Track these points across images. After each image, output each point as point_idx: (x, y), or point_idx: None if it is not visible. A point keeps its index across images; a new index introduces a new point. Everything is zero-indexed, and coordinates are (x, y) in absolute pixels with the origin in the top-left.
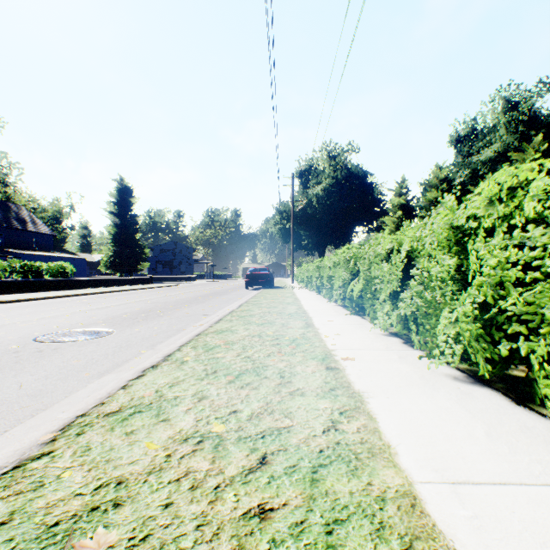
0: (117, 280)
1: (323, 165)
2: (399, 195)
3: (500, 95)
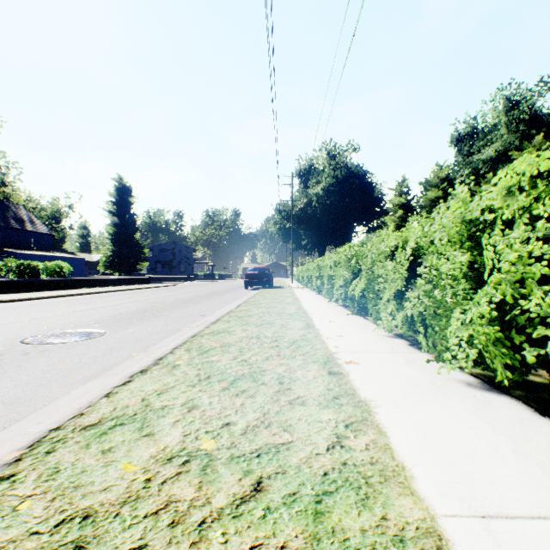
0: (115, 280)
1: (323, 164)
2: (399, 194)
3: (501, 94)
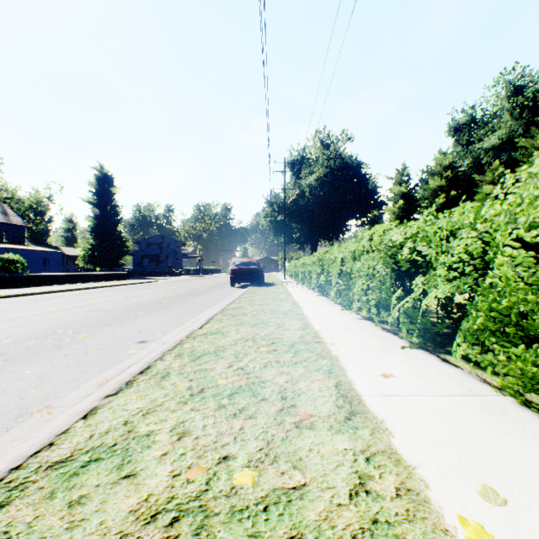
0: (83, 276)
1: (316, 154)
2: (399, 183)
3: (504, 79)
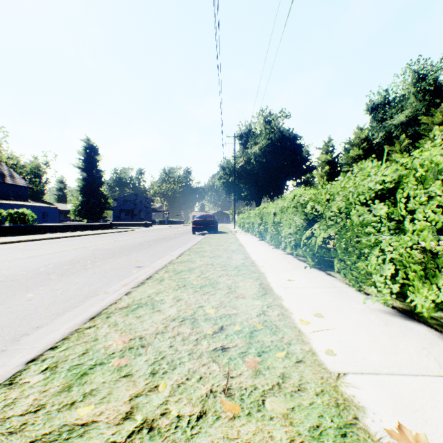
0: (78, 226)
1: (260, 128)
2: (325, 153)
3: (410, 69)
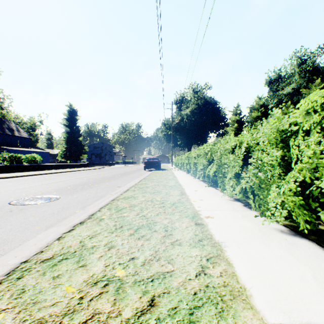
0: (67, 165)
1: (190, 97)
2: (235, 114)
3: (295, 55)
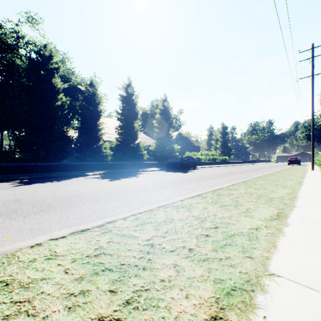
0: (235, 162)
1: None
2: None
3: None
